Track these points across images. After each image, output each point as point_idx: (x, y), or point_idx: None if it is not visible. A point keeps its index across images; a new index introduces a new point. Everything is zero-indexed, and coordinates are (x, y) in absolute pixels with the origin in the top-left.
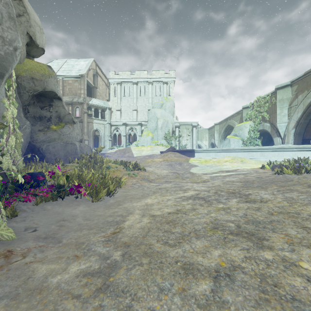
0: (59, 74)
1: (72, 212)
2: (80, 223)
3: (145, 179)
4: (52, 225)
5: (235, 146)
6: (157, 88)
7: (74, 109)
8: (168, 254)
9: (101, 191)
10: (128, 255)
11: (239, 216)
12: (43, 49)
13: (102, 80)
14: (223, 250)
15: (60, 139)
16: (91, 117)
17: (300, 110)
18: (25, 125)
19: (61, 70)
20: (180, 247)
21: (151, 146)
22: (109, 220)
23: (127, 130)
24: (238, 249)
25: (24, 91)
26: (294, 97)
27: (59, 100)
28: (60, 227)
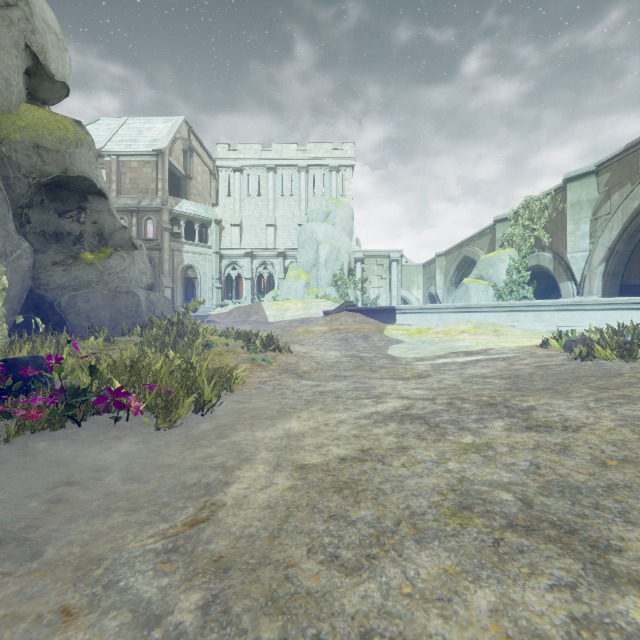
0: (110, 149)
1: (97, 459)
2: (111, 492)
3: (288, 370)
4: (33, 499)
5: (481, 299)
6: (318, 180)
7: (142, 223)
8: (340, 605)
9: (180, 402)
10: (221, 607)
11: (521, 470)
12: (67, 86)
13: (203, 163)
14: (501, 591)
15: (103, 282)
16: (179, 240)
17: (615, 225)
18: (17, 249)
19: (115, 140)
20: (372, 574)
21: (305, 301)
22: (187, 482)
23: (254, 267)
24: (543, 584)
25: (16, 175)
26: (604, 198)
27: (101, 197)
28: (52, 506)
